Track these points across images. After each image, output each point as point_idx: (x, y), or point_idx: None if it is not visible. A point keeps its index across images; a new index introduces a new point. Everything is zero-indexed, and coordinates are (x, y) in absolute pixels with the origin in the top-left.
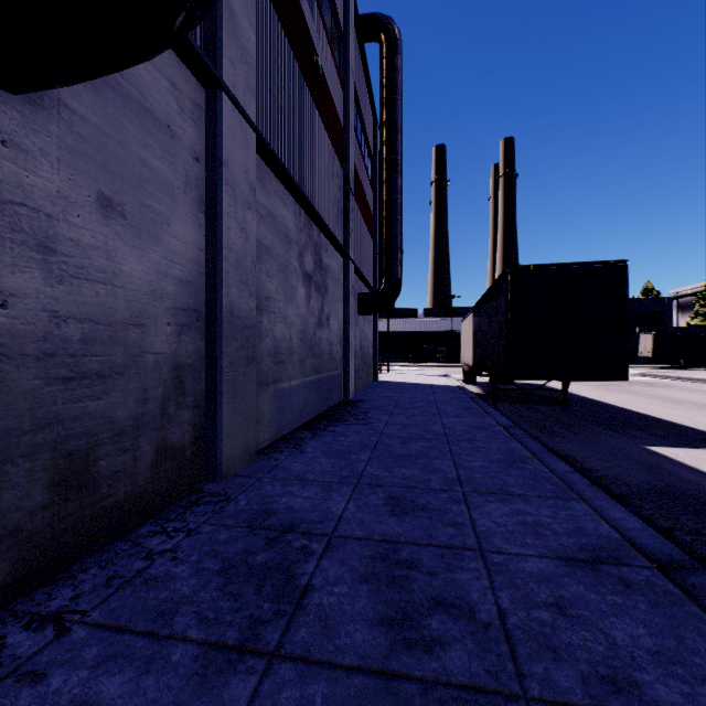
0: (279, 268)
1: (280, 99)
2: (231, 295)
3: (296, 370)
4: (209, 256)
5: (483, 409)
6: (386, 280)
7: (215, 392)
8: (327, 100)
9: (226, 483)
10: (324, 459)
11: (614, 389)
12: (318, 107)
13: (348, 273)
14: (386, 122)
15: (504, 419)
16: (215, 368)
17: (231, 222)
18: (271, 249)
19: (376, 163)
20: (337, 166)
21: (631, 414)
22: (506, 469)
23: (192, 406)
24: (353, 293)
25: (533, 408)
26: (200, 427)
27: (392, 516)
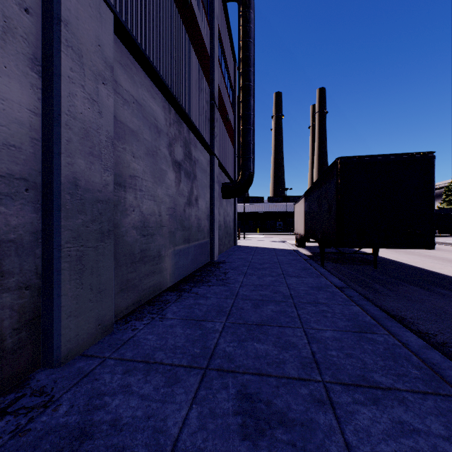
0: (147, 152)
1: (148, 5)
2: (74, 165)
3: (165, 240)
4: (45, 121)
5: (317, 270)
6: (242, 173)
7: (52, 269)
8: (195, 30)
9: (63, 370)
10: (180, 329)
11: (402, 252)
12: (187, 31)
13: (213, 166)
14: (242, 58)
15: (336, 280)
16: (52, 244)
17: (74, 88)
18: (138, 134)
19: (236, 93)
20: (204, 84)
21: (426, 272)
22: (359, 342)
23: (17, 287)
24: (218, 182)
25: (351, 267)
26: (32, 309)
27: (243, 441)
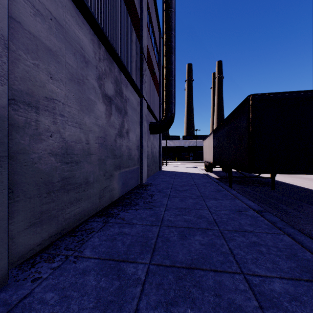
0: (71, 78)
1: None
2: None
3: (94, 167)
4: None
5: (229, 192)
6: (166, 114)
7: None
8: None
9: None
10: (93, 277)
11: (286, 175)
12: None
13: (142, 106)
14: (166, 24)
15: (250, 202)
16: None
17: None
18: (58, 55)
19: (160, 55)
20: (135, 37)
21: None
22: None
23: None
24: (146, 120)
25: (254, 188)
26: None
27: None
